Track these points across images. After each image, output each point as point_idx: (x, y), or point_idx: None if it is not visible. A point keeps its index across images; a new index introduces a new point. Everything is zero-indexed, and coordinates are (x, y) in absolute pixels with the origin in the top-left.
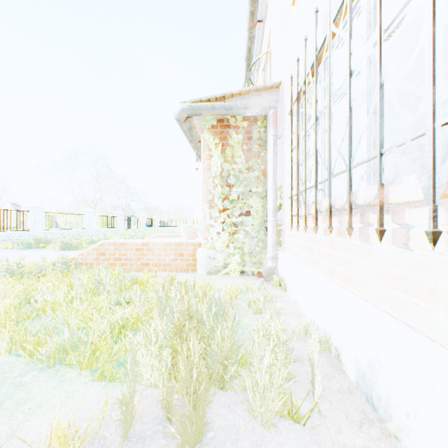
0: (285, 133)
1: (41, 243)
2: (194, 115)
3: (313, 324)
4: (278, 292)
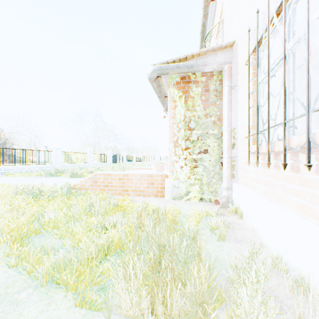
0: (238, 83)
1: (58, 172)
2: (163, 74)
3: (280, 258)
4: (235, 218)
